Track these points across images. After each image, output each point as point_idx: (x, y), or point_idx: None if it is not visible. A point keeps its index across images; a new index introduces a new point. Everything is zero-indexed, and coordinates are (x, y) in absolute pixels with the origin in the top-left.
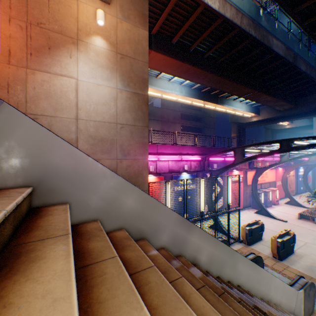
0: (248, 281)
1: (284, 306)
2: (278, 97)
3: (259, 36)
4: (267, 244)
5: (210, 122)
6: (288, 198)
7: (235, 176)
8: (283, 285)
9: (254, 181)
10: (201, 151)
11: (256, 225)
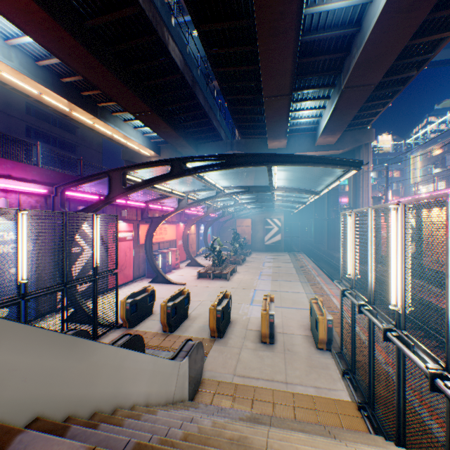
0: (45, 389)
1: (156, 400)
2: (180, 133)
3: (151, 15)
4: (159, 317)
5: (93, 158)
6: (190, 259)
7: (111, 216)
8: (155, 361)
9: (150, 238)
10: (51, 178)
11: (144, 294)
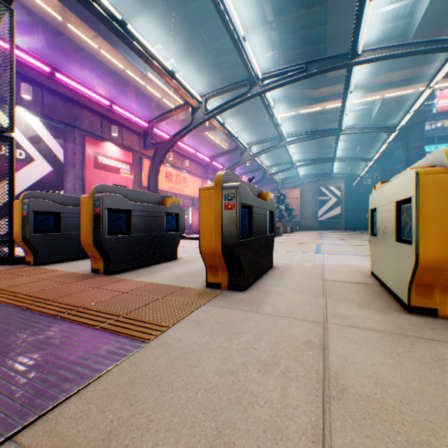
0: None
1: None
2: (206, 60)
3: None
4: None
5: None
6: None
7: None
8: None
9: (154, 174)
10: None
11: None
